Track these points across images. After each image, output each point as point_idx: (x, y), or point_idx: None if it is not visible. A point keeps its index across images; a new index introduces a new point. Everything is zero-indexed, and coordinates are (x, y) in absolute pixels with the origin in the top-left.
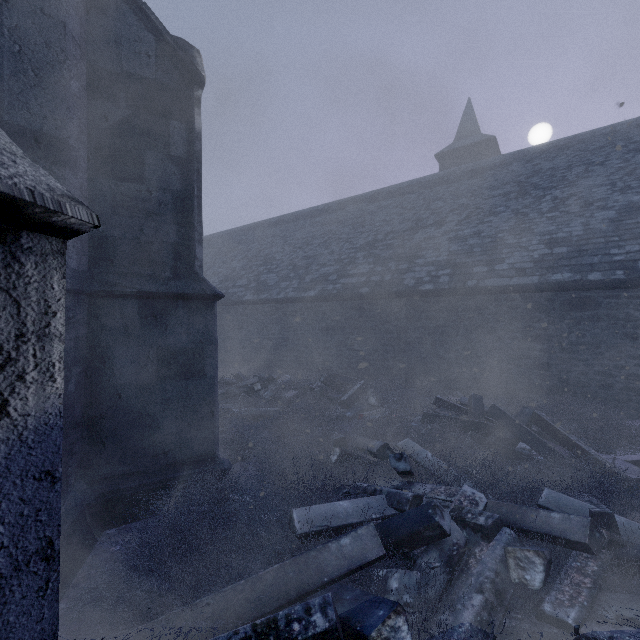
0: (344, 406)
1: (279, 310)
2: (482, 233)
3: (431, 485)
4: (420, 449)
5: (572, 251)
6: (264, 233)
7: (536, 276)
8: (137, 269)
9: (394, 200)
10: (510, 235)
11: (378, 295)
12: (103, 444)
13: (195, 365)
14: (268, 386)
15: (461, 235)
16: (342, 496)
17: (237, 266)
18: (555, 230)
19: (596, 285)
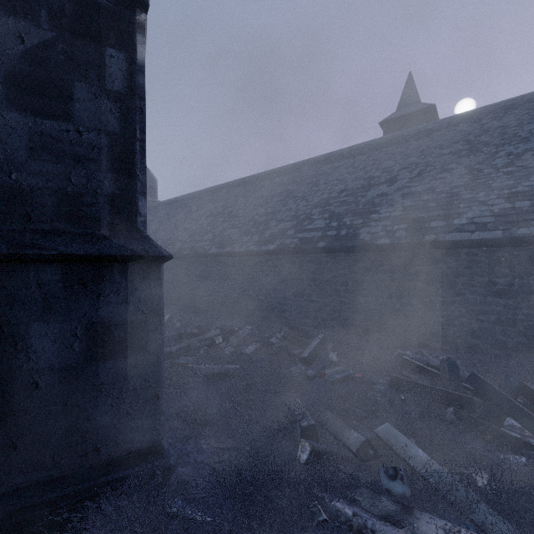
0: (305, 363)
1: (241, 262)
2: (436, 189)
3: (442, 522)
4: (406, 441)
5: None
6: (228, 193)
7: (499, 230)
8: (63, 226)
9: (345, 161)
10: (466, 190)
11: (334, 249)
12: (14, 447)
13: (135, 341)
14: (229, 338)
15: (414, 191)
16: (318, 528)
17: (204, 222)
18: (514, 184)
19: None
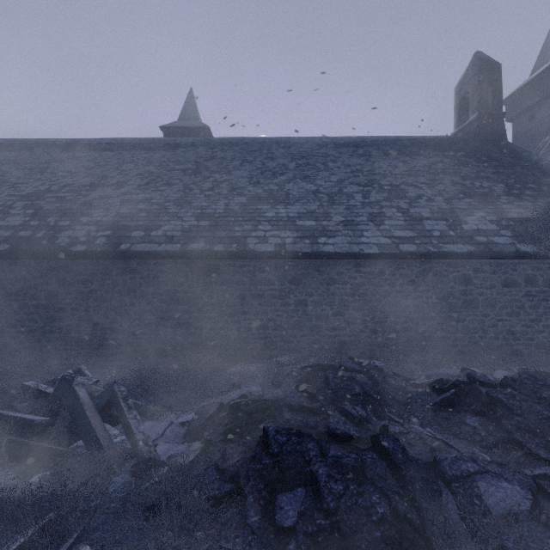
0: None
1: None
2: (153, 200)
3: None
4: None
5: (212, 225)
6: None
7: (180, 244)
8: None
9: (91, 153)
10: (174, 205)
11: (19, 254)
12: None
13: None
14: None
15: (135, 199)
16: None
17: None
18: (207, 206)
19: (219, 255)
